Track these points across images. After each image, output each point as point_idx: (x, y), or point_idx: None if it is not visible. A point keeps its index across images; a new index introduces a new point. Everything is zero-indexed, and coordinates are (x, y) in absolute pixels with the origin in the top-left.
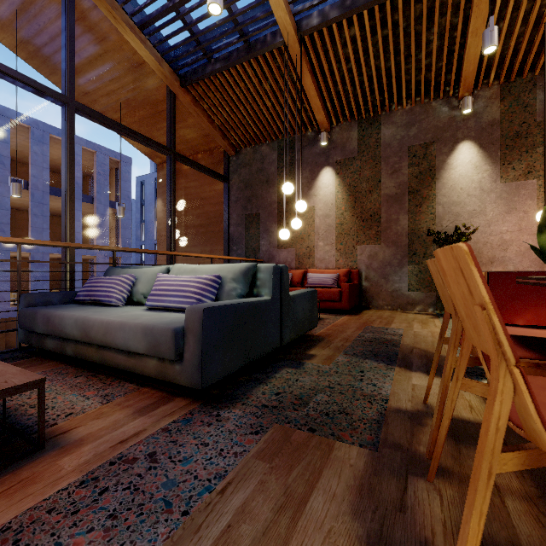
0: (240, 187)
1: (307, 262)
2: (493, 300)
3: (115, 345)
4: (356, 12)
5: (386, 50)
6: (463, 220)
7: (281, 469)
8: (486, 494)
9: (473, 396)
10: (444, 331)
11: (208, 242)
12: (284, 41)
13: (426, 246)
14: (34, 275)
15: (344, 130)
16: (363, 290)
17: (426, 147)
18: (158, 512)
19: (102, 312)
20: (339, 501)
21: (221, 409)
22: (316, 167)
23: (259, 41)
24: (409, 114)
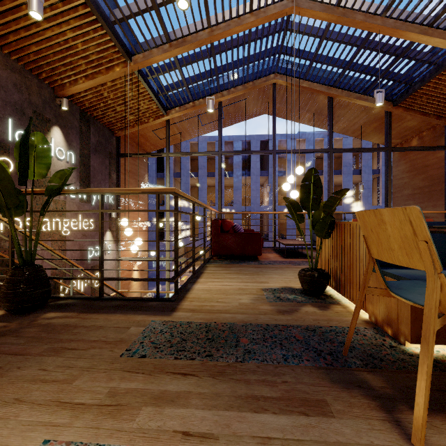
0: None
1: None
2: None
3: None
4: None
5: None
6: None
7: None
8: None
9: None
10: None
11: (431, 199)
12: None
13: None
14: None
15: None
16: None
17: None
18: None
19: None
20: None
21: None
22: None
23: (445, 60)
24: None
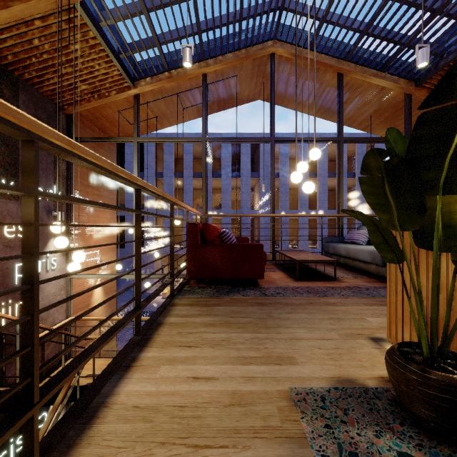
0: None
1: None
2: None
3: (359, 258)
4: None
5: None
6: None
7: None
8: None
9: None
10: None
11: None
12: None
13: None
14: (319, 229)
15: None
16: None
17: None
18: (365, 294)
19: (354, 246)
20: None
21: None
22: None
23: None
24: None
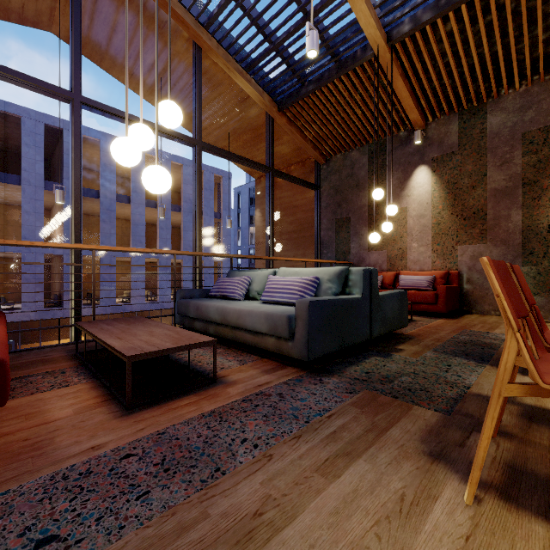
0: (330, 193)
1: (399, 264)
2: (503, 292)
3: (245, 327)
4: (452, 9)
5: (490, 36)
6: None
7: (369, 413)
8: (497, 406)
9: None
10: None
11: (300, 247)
12: (374, 53)
13: (548, 244)
14: (161, 276)
15: (441, 125)
16: (465, 293)
17: (547, 130)
18: (290, 419)
19: (233, 304)
20: (412, 434)
21: (322, 377)
22: (410, 167)
23: (350, 58)
24: (524, 96)
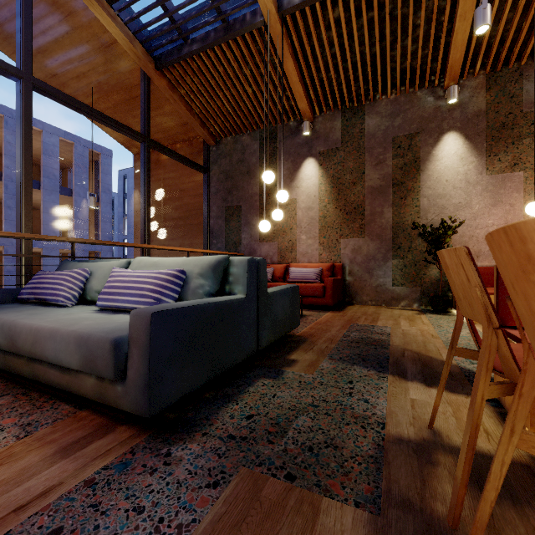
0: (220, 178)
1: (289, 256)
2: None
3: (45, 358)
4: None
5: (371, 35)
6: (449, 213)
7: None
8: None
9: (485, 415)
10: (455, 340)
11: (187, 235)
12: (264, 20)
13: (411, 239)
14: (8, 269)
15: (327, 120)
16: (347, 285)
17: (411, 137)
18: None
19: (39, 315)
20: None
21: (173, 444)
22: (299, 158)
23: (238, 20)
24: (394, 104)
